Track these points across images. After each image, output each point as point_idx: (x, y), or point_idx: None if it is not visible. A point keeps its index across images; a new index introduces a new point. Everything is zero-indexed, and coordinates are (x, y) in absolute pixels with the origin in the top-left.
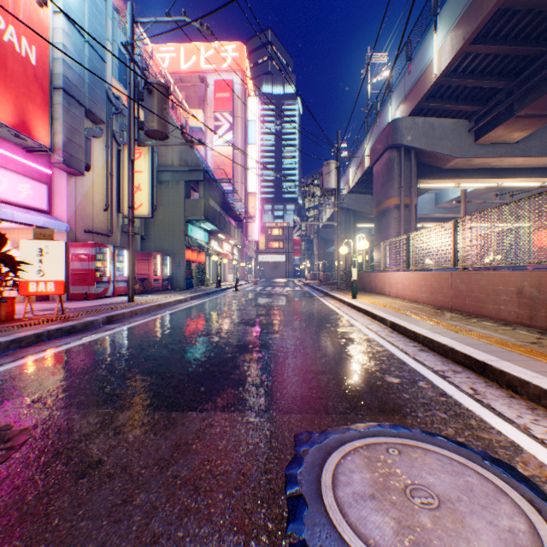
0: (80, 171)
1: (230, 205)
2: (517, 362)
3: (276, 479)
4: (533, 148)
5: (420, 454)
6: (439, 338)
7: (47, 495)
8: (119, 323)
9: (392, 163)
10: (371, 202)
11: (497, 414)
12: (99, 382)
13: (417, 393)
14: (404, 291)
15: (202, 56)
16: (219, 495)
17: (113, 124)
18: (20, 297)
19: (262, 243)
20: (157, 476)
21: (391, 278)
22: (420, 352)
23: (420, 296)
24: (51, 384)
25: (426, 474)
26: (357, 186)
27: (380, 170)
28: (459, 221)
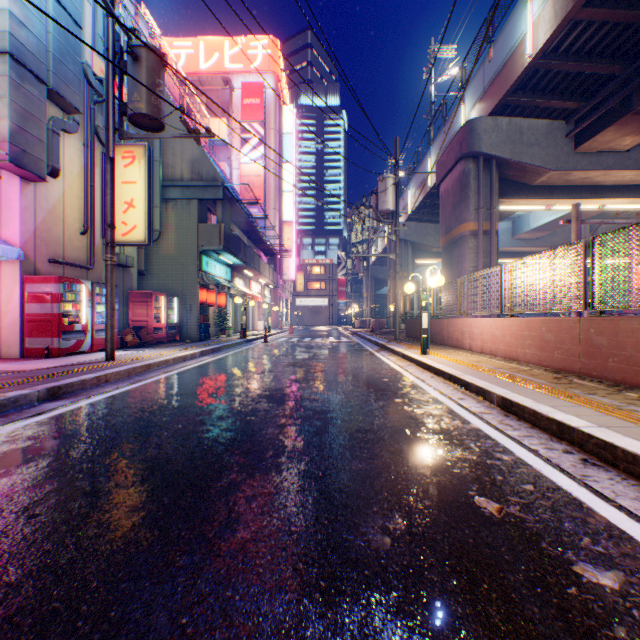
0: (39, 175)
1: (259, 234)
2: None
3: None
4: None
5: None
6: (623, 440)
7: None
8: (68, 398)
9: (467, 177)
10: (434, 233)
11: None
12: None
13: None
14: (495, 345)
15: (226, 54)
16: None
17: (94, 116)
18: None
19: (300, 283)
20: None
21: (474, 326)
22: (591, 469)
23: (521, 352)
24: None
25: None
26: (417, 212)
27: (451, 187)
28: (595, 241)
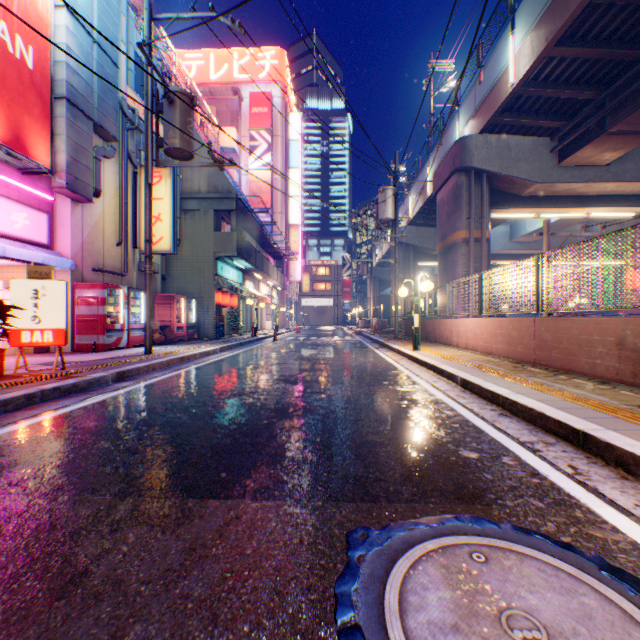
0: (88, 197)
1: (268, 239)
2: (627, 432)
3: (323, 600)
4: (627, 171)
5: (514, 561)
6: (524, 399)
7: (6, 627)
8: (132, 380)
9: (460, 189)
10: (434, 236)
11: (608, 503)
12: (99, 458)
13: (502, 473)
14: (476, 342)
15: (235, 64)
16: (244, 626)
17: (128, 142)
18: (15, 349)
19: (306, 284)
20: (161, 596)
21: (460, 325)
22: (501, 417)
23: (495, 347)
24: (37, 460)
25: (525, 593)
26: (418, 217)
27: (446, 198)
28: (544, 257)
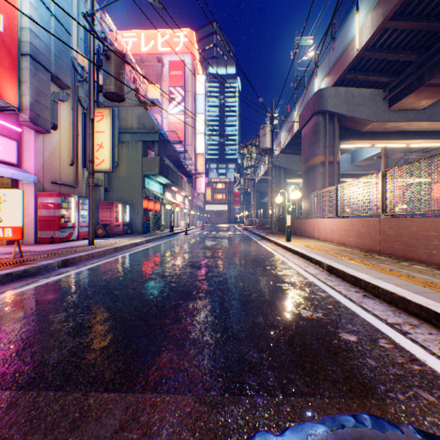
0: (47, 129)
1: (182, 163)
2: None
3: None
4: (438, 114)
5: None
6: (384, 284)
7: None
8: (74, 266)
9: (318, 126)
10: (298, 161)
11: None
12: (21, 342)
13: (383, 358)
14: (332, 236)
15: (159, 41)
16: None
17: (78, 90)
18: None
19: (209, 195)
20: None
21: (320, 224)
22: (366, 299)
23: (347, 240)
24: None
25: None
26: (287, 148)
27: (308, 133)
28: (387, 172)
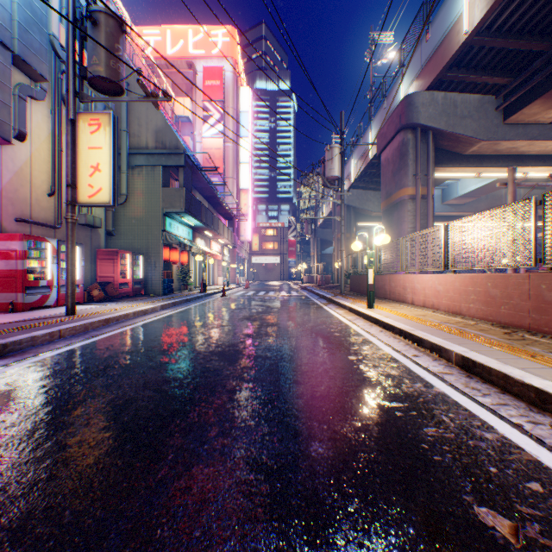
0: (4, 137)
1: (219, 200)
2: None
3: None
4: None
5: None
6: None
7: None
8: (13, 357)
9: (406, 147)
10: (373, 199)
11: None
12: None
13: None
14: (438, 299)
15: (190, 41)
16: None
17: (62, 85)
18: None
19: (256, 243)
20: None
21: (416, 281)
22: None
23: (465, 306)
24: None
25: None
26: (359, 181)
27: (391, 156)
28: (547, 197)
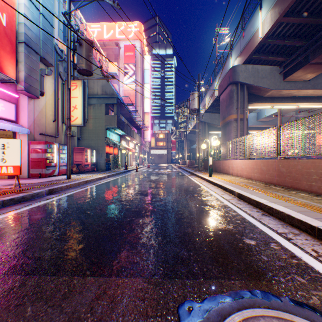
0: (36, 95)
1: (133, 119)
2: None
3: None
4: (319, 84)
5: None
6: (276, 206)
7: None
8: (57, 194)
9: (233, 93)
10: (218, 118)
11: None
12: (24, 245)
13: (273, 255)
14: (242, 172)
15: (116, 30)
16: None
17: (59, 67)
18: None
19: (153, 142)
20: None
21: (233, 163)
22: (263, 216)
23: (253, 175)
24: None
25: None
26: (210, 108)
27: (225, 97)
28: (281, 127)
